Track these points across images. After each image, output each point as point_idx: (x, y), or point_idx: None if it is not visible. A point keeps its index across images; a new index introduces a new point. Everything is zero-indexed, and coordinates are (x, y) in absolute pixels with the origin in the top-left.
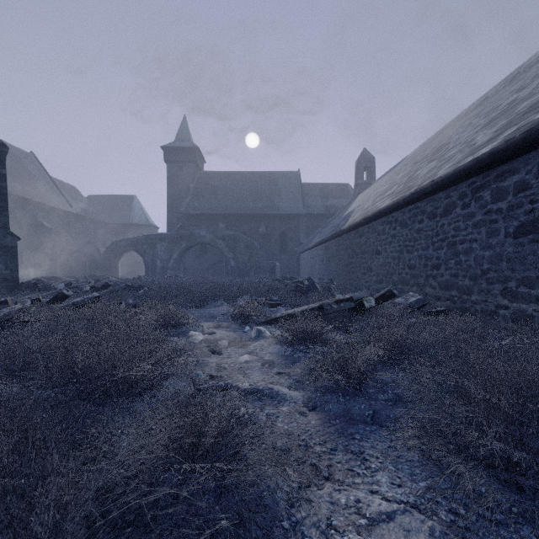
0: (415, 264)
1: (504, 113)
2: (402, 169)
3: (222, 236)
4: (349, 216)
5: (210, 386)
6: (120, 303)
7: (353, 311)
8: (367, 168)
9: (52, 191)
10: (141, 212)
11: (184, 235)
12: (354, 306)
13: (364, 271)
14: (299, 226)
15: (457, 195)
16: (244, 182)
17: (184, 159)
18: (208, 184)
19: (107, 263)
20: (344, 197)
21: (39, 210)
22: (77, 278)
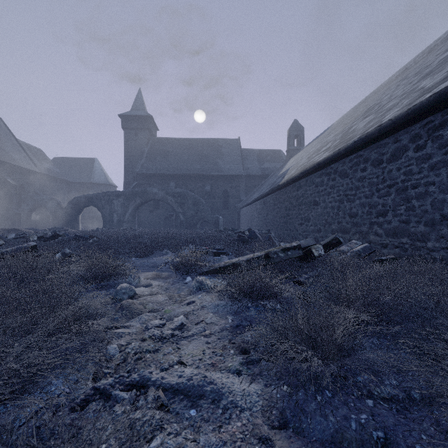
0: (357, 213)
1: (446, 62)
2: (332, 132)
3: (172, 193)
4: (285, 174)
5: (115, 383)
6: (57, 253)
7: (299, 259)
8: (297, 136)
9: (18, 152)
10: (102, 173)
11: (138, 192)
12: (302, 255)
13: (301, 222)
14: (239, 185)
15: (409, 138)
16: (192, 147)
17: (139, 126)
18: (160, 148)
19: (68, 216)
20: (277, 161)
21: (4, 169)
22: (38, 230)
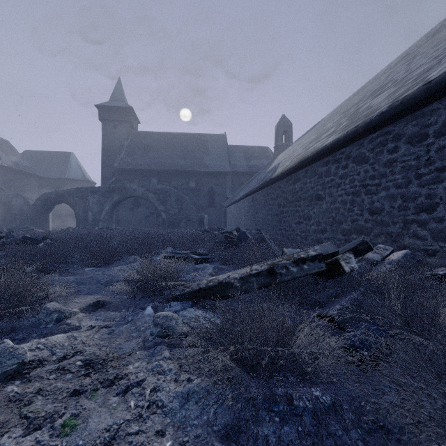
0: (382, 208)
1: None
2: (328, 122)
3: (154, 189)
4: (277, 167)
5: None
6: None
7: (317, 274)
8: (285, 131)
9: None
10: (78, 168)
11: (116, 188)
12: (325, 269)
13: (299, 220)
14: (225, 182)
15: None
16: (176, 142)
17: (118, 118)
18: (141, 142)
19: (36, 215)
20: (264, 158)
21: None
22: None
